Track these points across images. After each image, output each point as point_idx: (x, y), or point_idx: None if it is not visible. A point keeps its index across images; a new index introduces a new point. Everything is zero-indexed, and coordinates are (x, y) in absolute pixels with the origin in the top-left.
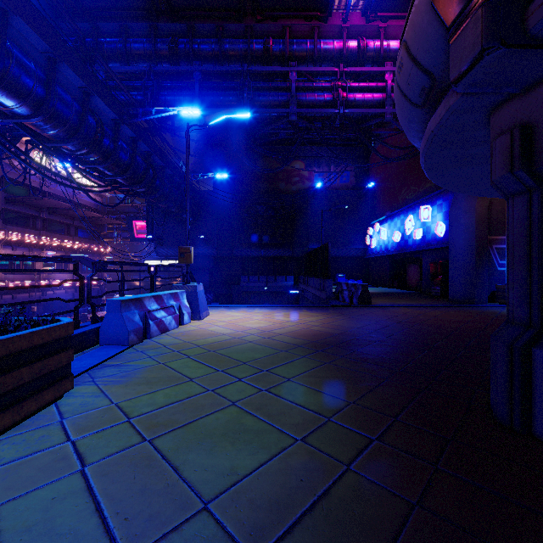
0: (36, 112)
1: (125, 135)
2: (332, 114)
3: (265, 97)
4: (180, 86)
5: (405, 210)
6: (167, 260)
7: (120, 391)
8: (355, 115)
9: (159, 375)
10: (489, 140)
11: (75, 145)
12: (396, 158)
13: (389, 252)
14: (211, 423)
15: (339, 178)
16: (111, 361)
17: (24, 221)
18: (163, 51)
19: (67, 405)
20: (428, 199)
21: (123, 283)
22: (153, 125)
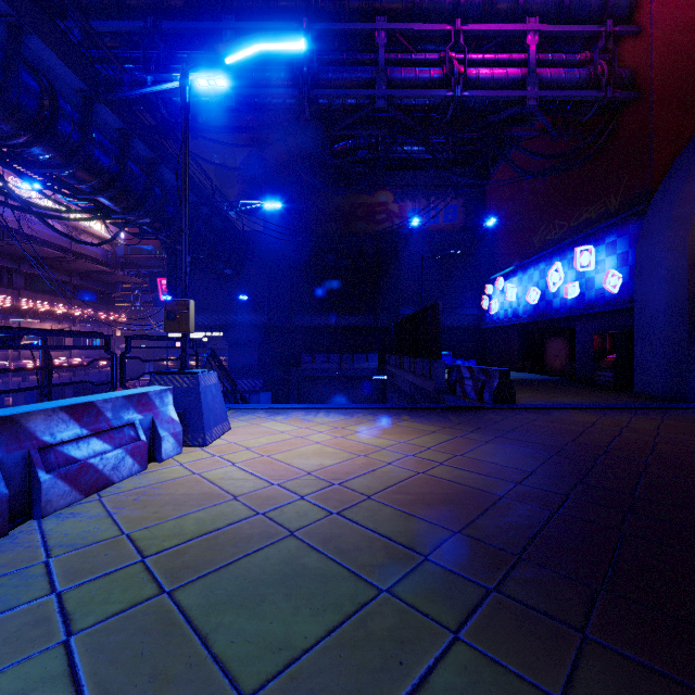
0: None
1: (108, 126)
2: (442, 98)
3: (337, 72)
4: (203, 57)
5: (548, 256)
6: (200, 332)
7: None
8: (477, 103)
9: None
10: None
11: (1, 125)
12: (541, 171)
13: (520, 319)
14: None
15: (443, 215)
16: None
17: None
18: None
19: None
20: (590, 236)
21: (48, 372)
22: (163, 120)
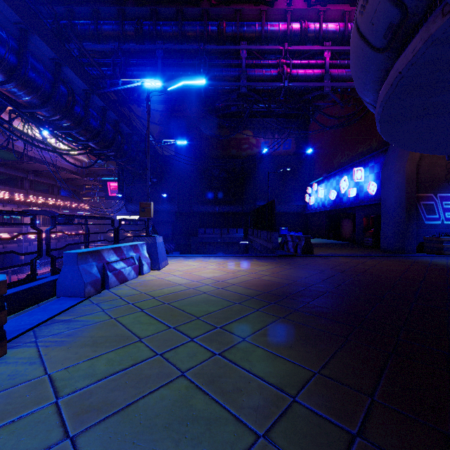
0: (8, 78)
1: (95, 104)
2: (277, 87)
3: (219, 72)
4: (145, 63)
5: (340, 172)
6: (136, 215)
7: (60, 356)
8: (297, 88)
9: (108, 333)
10: None
11: (49, 111)
12: (333, 126)
13: (326, 208)
14: (154, 406)
15: (282, 145)
16: (62, 316)
17: (13, 181)
18: (129, 32)
19: None
20: (361, 162)
21: (88, 236)
22: (122, 97)
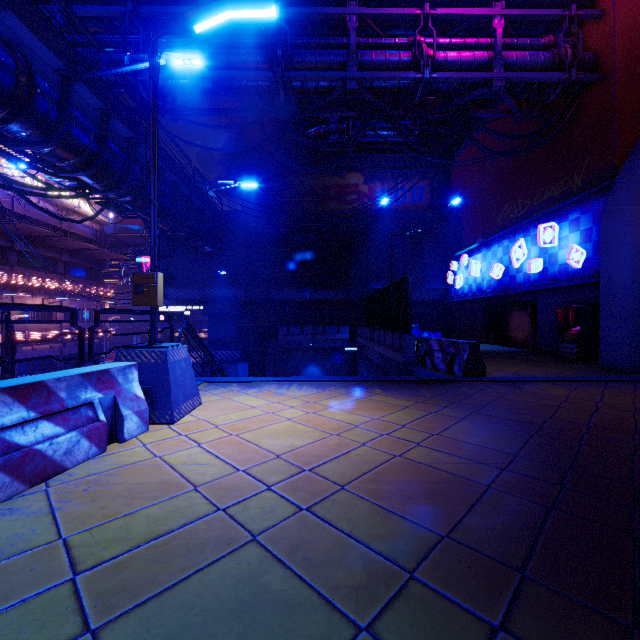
0: None
1: (88, 106)
2: (411, 80)
3: (310, 55)
4: (182, 42)
5: (512, 233)
6: (182, 306)
7: None
8: (445, 85)
9: None
10: None
11: None
12: (506, 151)
13: (484, 293)
14: None
15: (410, 196)
16: None
17: None
18: None
19: None
20: (553, 214)
21: (11, 347)
22: (143, 103)
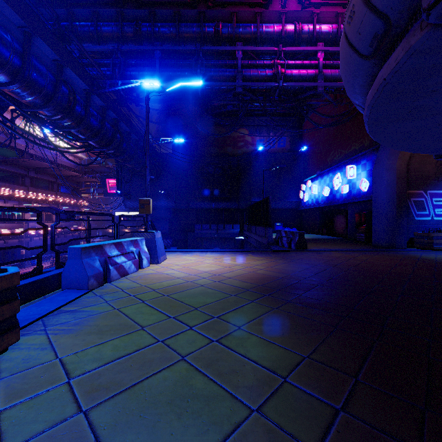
0: (13, 80)
1: (95, 104)
2: (272, 87)
3: (216, 72)
4: (143, 63)
5: (334, 169)
6: (134, 212)
7: (69, 342)
8: (291, 88)
9: (112, 322)
10: (440, 89)
11: (51, 111)
12: (327, 124)
13: (320, 204)
14: (157, 386)
15: (277, 143)
16: (68, 307)
17: (14, 178)
18: (128, 33)
19: (9, 360)
20: (354, 160)
21: (89, 231)
22: (121, 97)
